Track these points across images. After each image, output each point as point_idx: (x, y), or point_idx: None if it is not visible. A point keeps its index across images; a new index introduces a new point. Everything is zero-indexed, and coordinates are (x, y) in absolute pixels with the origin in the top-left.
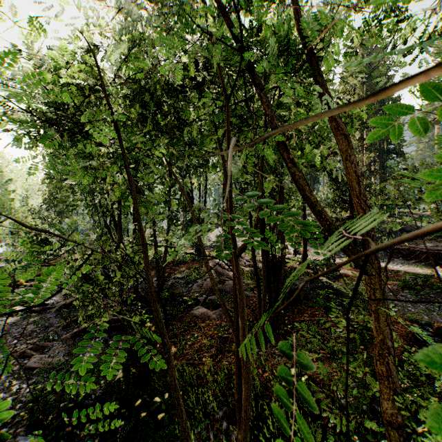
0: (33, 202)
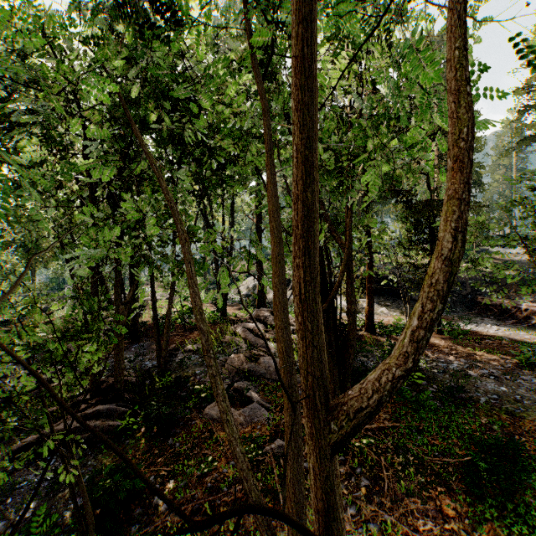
0: None
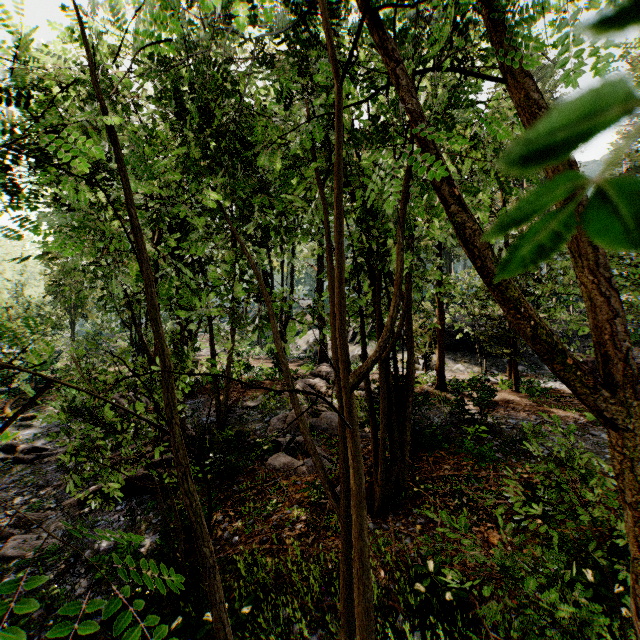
0: (32, 292)
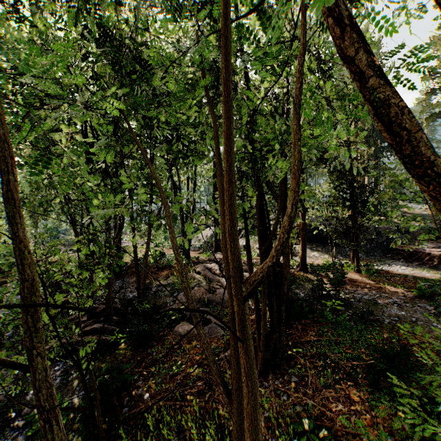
0: None
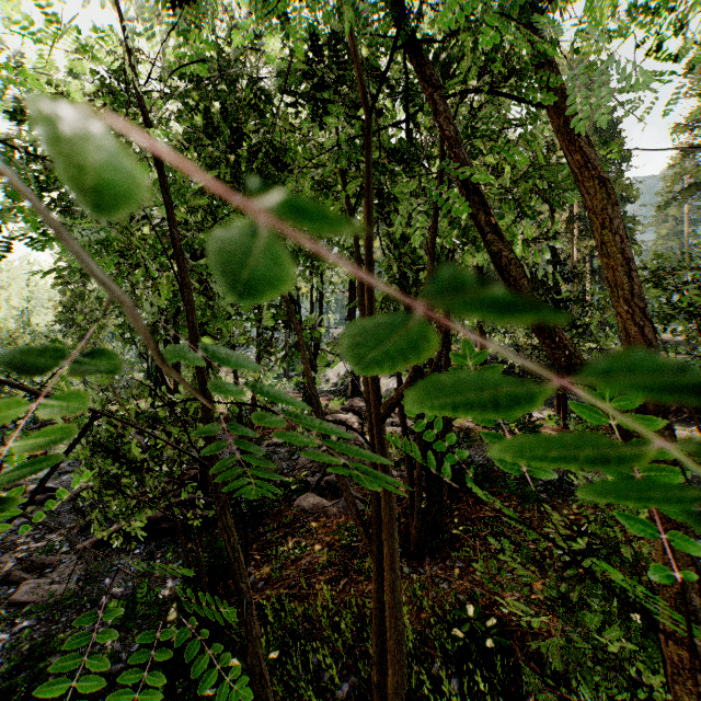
0: (39, 320)
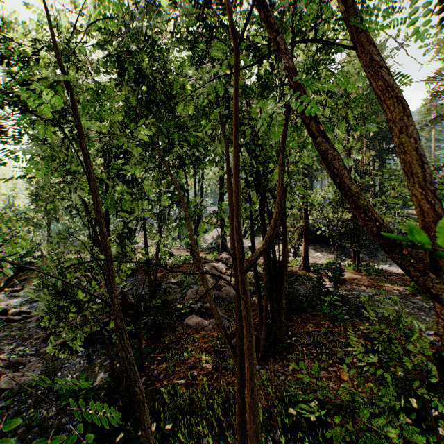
0: (20, 202)
